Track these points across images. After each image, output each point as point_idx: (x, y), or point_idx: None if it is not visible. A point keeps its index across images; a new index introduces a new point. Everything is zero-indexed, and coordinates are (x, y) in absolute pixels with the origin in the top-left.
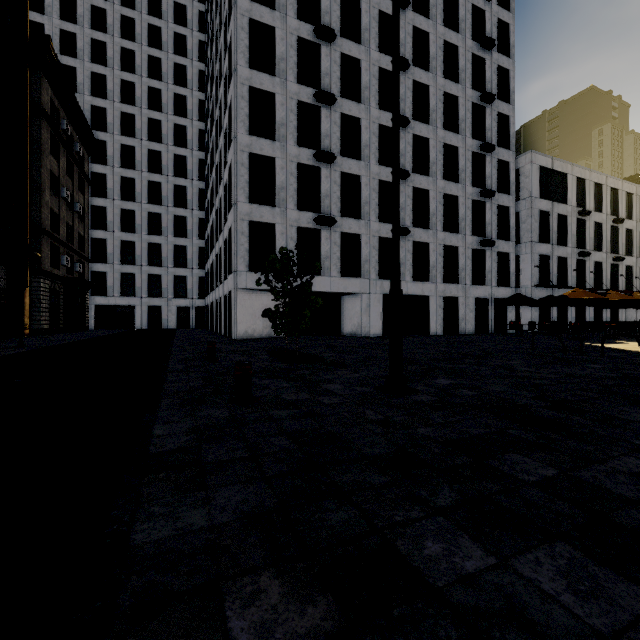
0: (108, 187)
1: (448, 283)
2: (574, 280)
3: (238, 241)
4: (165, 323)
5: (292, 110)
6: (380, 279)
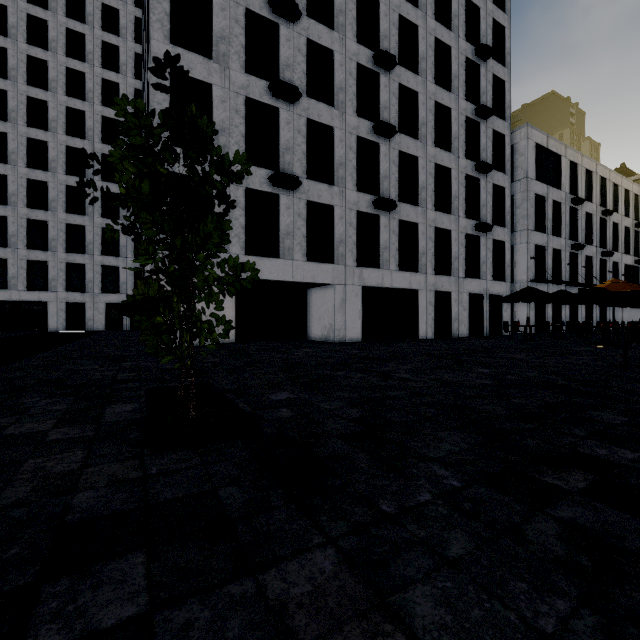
0: (9, 150)
1: (439, 275)
2: (568, 275)
3: None
4: (90, 324)
5: (237, 20)
6: (359, 266)
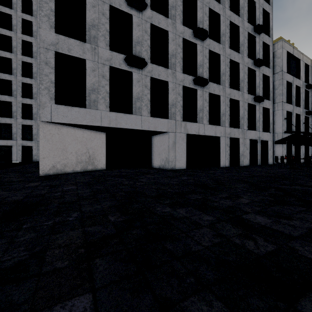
0: None
1: (232, 127)
2: (303, 129)
3: (41, 71)
4: (35, 157)
5: None
6: (184, 121)
